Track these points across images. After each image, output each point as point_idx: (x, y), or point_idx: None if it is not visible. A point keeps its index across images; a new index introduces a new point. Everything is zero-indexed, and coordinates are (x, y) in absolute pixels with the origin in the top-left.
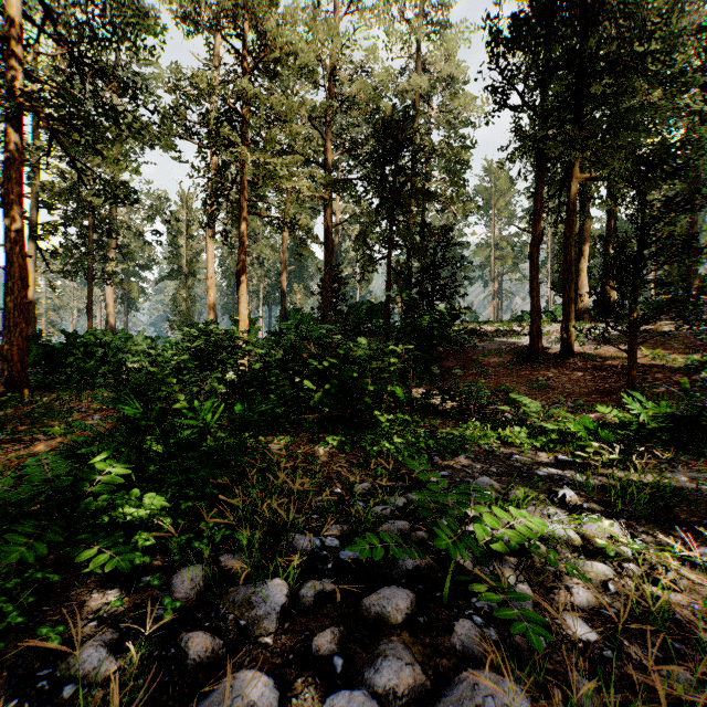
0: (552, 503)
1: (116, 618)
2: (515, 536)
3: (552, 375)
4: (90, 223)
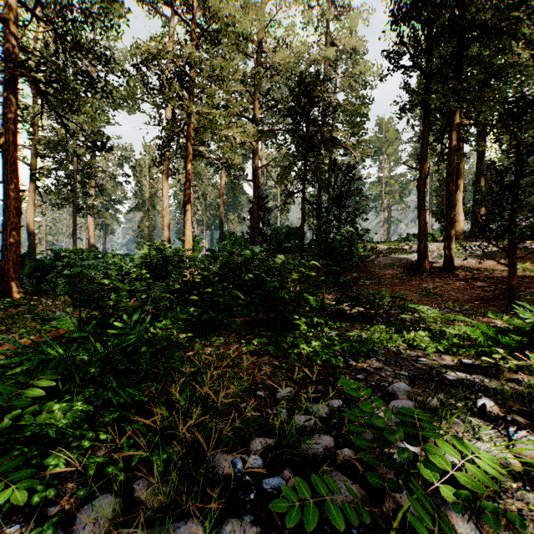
0: (472, 413)
1: None
2: (466, 478)
3: (438, 284)
4: (74, 168)
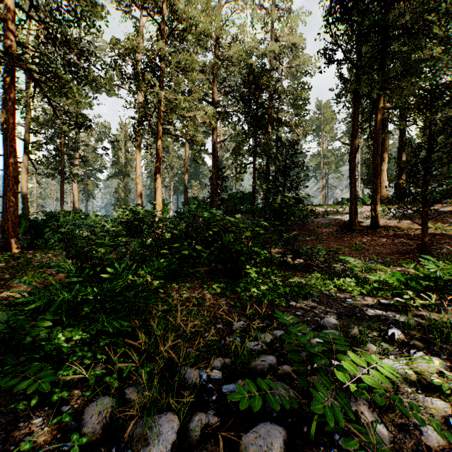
0: (384, 339)
1: (33, 449)
2: (370, 380)
3: (366, 240)
4: (62, 142)
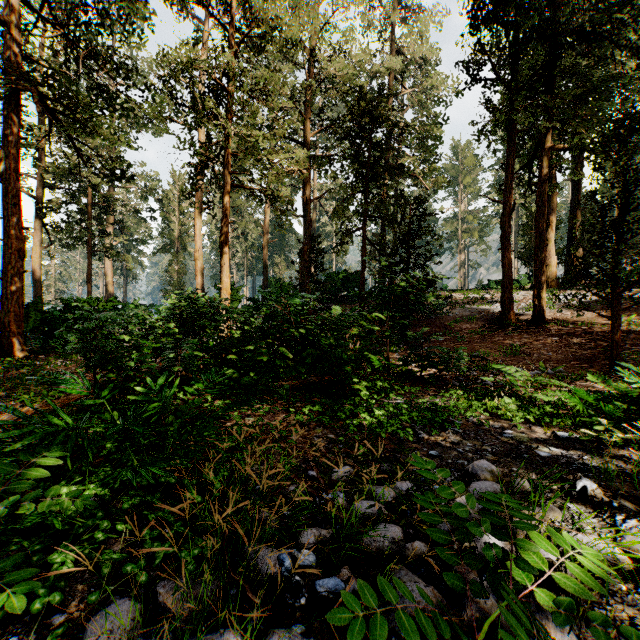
0: (570, 497)
1: None
2: (567, 580)
3: (526, 340)
4: (89, 201)
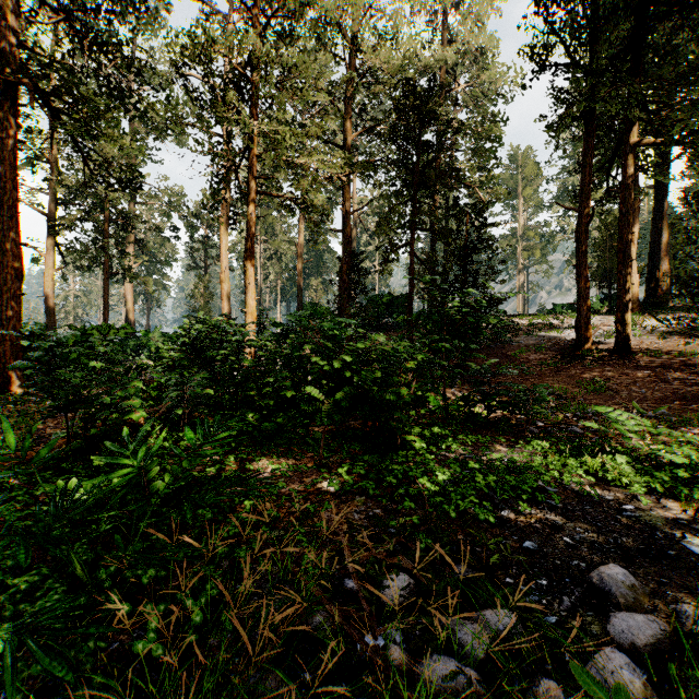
0: None
1: None
2: None
3: (610, 374)
4: (105, 218)
